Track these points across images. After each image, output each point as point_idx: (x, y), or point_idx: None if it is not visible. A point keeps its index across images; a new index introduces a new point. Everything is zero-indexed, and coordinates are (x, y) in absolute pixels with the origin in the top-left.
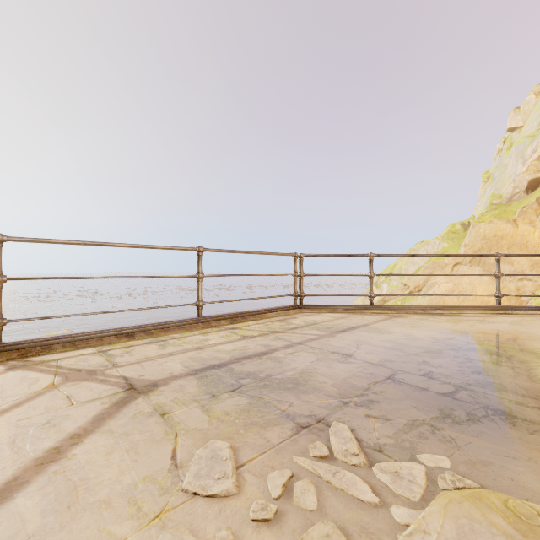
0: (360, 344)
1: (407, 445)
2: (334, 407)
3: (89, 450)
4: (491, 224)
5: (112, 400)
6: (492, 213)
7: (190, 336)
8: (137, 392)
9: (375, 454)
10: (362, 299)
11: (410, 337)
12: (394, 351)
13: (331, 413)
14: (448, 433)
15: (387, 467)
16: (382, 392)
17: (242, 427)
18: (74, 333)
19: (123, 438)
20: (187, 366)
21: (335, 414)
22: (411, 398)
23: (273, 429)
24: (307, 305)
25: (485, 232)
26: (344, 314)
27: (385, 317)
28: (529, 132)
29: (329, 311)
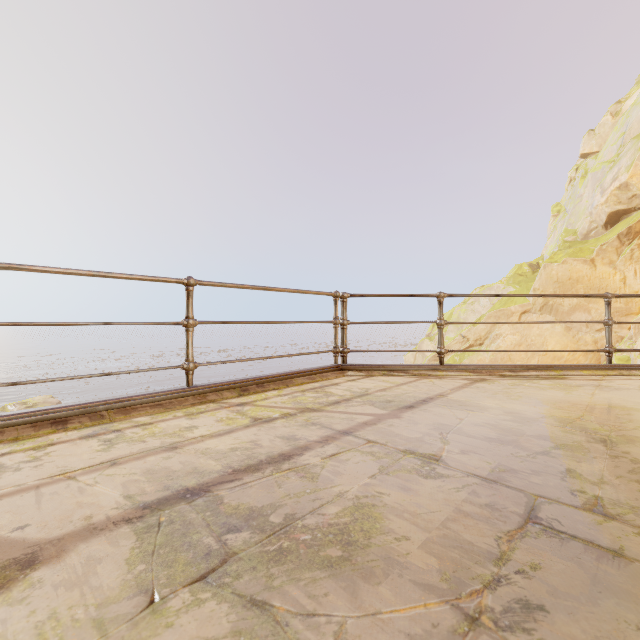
0: (445, 433)
1: None
2: (447, 637)
3: None
4: (565, 264)
5: None
6: (566, 251)
7: (166, 420)
8: None
9: None
10: (413, 355)
11: (516, 416)
12: (506, 446)
13: None
14: None
15: None
16: (537, 569)
17: None
18: None
19: None
20: (131, 495)
21: None
22: (610, 590)
23: None
24: (353, 366)
25: (558, 274)
26: (405, 377)
27: (463, 382)
28: (608, 157)
29: (384, 374)
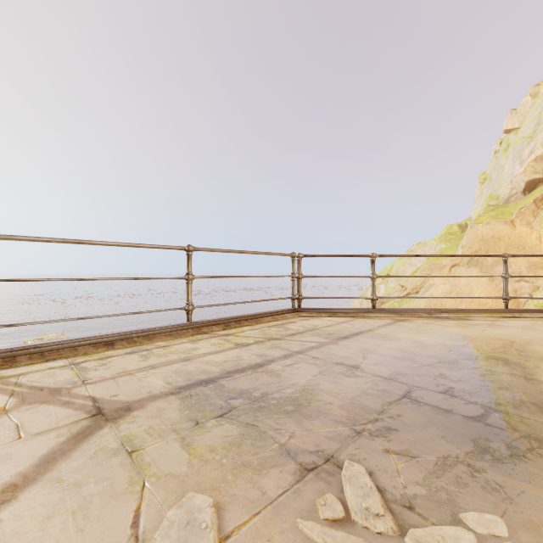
0: (366, 353)
1: (444, 498)
2: (345, 438)
3: (21, 513)
4: (489, 225)
5: (71, 431)
6: (489, 214)
7: (177, 344)
8: (104, 419)
9: (405, 513)
10: (359, 301)
11: (419, 344)
12: (405, 361)
13: (341, 448)
14: (491, 476)
15: (425, 536)
16: (400, 416)
17: (230, 470)
18: (44, 343)
19: (73, 491)
20: (170, 382)
21: (347, 449)
22: (435, 424)
23: (270, 472)
24: (306, 309)
25: (483, 233)
26: (345, 318)
27: (389, 321)
28: (526, 134)
29: (329, 315)
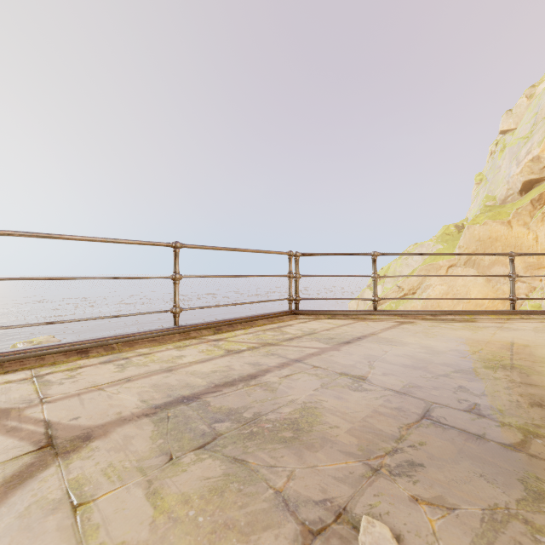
0: (373, 361)
1: None
2: (358, 478)
3: None
4: (486, 225)
5: (6, 472)
6: (486, 214)
7: (161, 351)
8: (53, 453)
9: None
10: (356, 302)
11: (429, 349)
12: (417, 371)
13: (355, 495)
14: None
15: None
16: (423, 445)
17: (207, 536)
18: (4, 351)
19: None
20: (145, 400)
21: (362, 497)
22: (468, 456)
23: (262, 539)
24: (303, 311)
25: (480, 234)
26: (346, 320)
27: (392, 324)
28: (522, 134)
29: (328, 317)
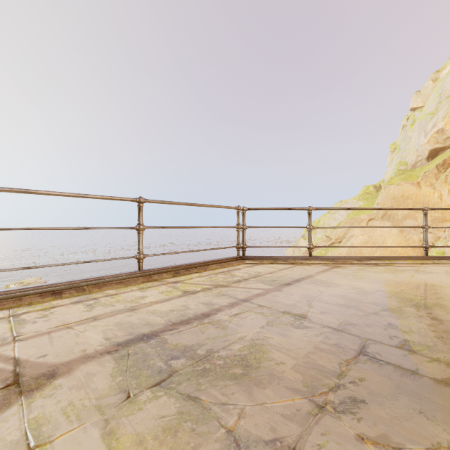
0: (311, 301)
1: None
2: (305, 416)
3: None
4: (399, 186)
5: None
6: (399, 177)
7: (126, 292)
8: (17, 392)
9: None
10: (292, 249)
11: (359, 290)
12: (350, 309)
13: (303, 434)
14: None
15: None
16: (363, 381)
17: None
18: None
19: None
20: (109, 338)
21: (310, 436)
22: (406, 392)
23: None
24: (250, 257)
25: (394, 193)
26: (285, 265)
27: (325, 268)
28: (429, 111)
29: (271, 262)
